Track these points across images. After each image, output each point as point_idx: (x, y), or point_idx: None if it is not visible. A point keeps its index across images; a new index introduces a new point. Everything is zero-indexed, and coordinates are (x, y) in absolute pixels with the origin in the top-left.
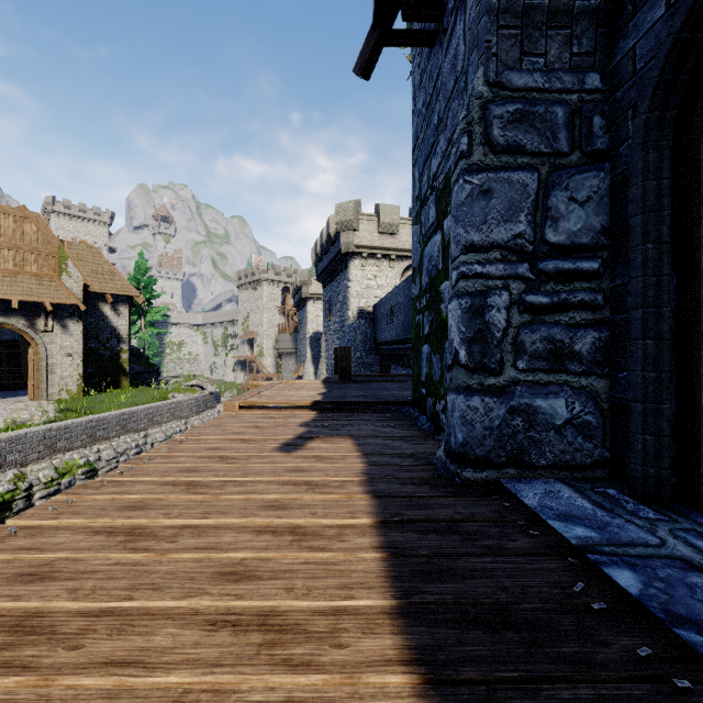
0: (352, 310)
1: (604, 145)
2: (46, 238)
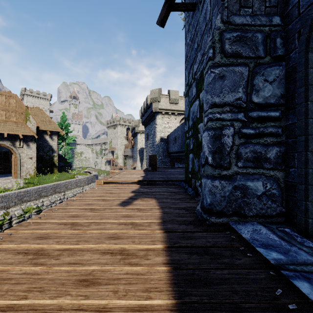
0: (157, 138)
1: (282, 53)
2: (20, 106)
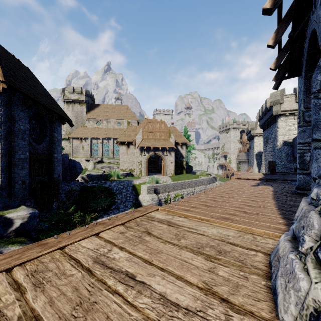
0: (279, 142)
1: None
2: (166, 128)
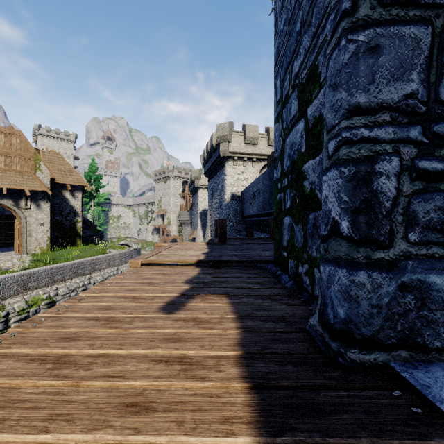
0: (227, 194)
1: None
2: (26, 148)
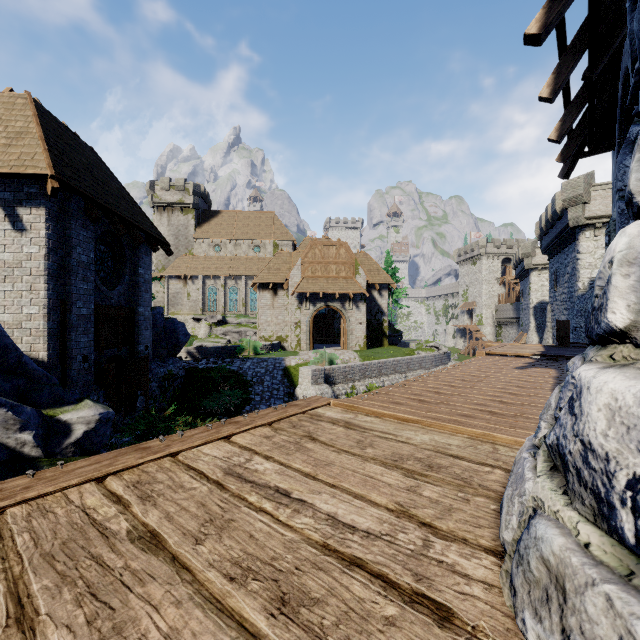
0: (581, 281)
1: None
2: (349, 255)
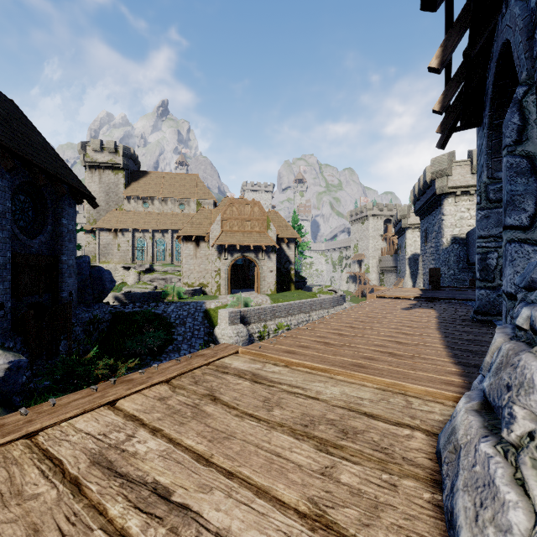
0: (445, 237)
1: None
2: (262, 213)
